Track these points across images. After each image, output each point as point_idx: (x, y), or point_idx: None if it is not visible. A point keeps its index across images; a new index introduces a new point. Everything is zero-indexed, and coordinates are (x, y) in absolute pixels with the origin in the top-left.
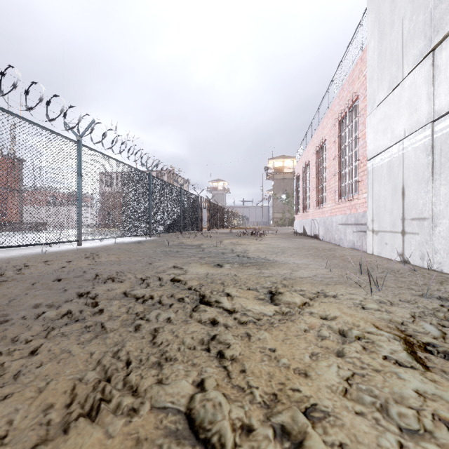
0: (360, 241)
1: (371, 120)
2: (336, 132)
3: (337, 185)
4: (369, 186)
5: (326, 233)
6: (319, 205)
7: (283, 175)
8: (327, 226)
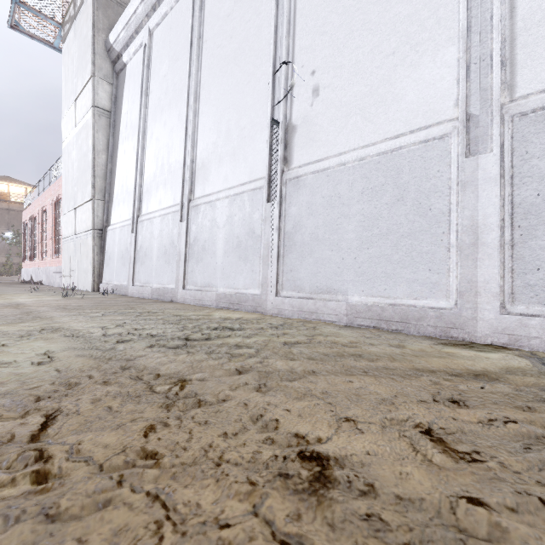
0: (61, 282)
1: (63, 219)
2: (53, 209)
3: (53, 246)
4: (63, 253)
5: (47, 279)
6: (44, 257)
7: (9, 205)
8: (48, 274)
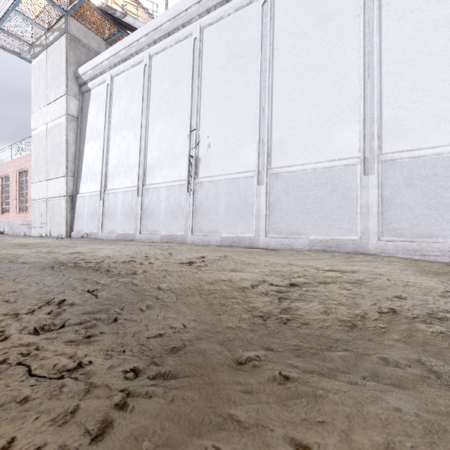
0: (29, 232)
1: (33, 186)
2: (17, 176)
3: (18, 204)
4: (32, 210)
5: (10, 230)
6: (4, 212)
7: None
8: (11, 225)
